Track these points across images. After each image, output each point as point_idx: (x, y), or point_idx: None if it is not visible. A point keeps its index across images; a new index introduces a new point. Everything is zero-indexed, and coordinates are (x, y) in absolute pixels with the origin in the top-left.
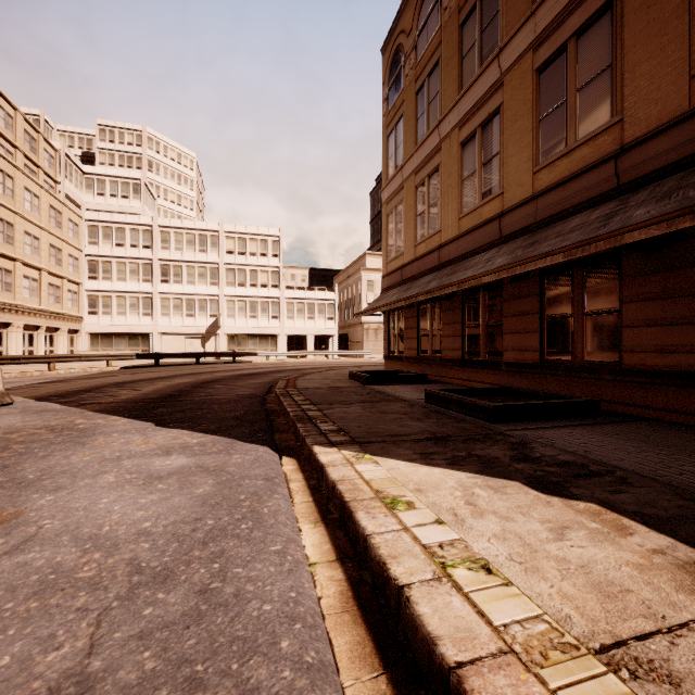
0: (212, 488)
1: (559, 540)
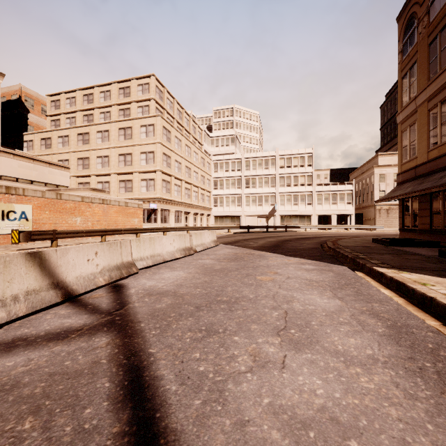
0: (334, 274)
1: None
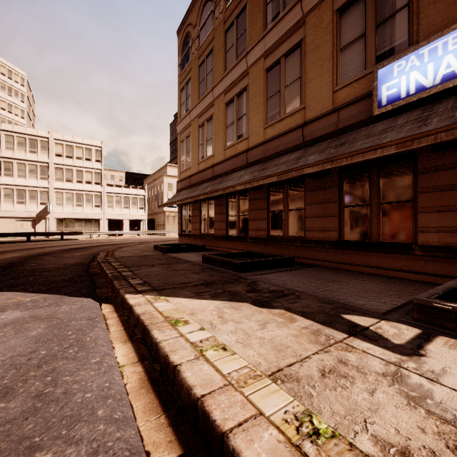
0: (44, 330)
1: (263, 329)
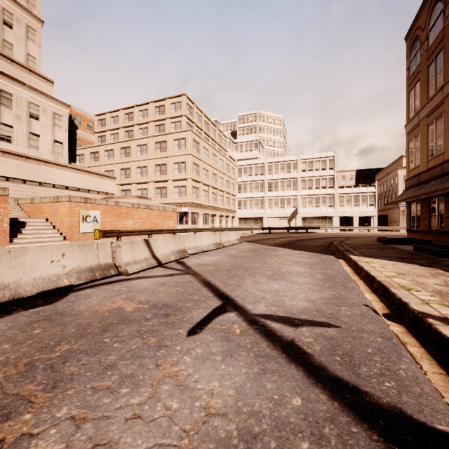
0: (319, 259)
1: (410, 269)
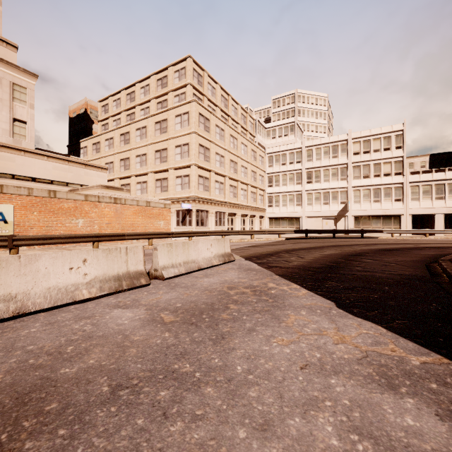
0: None
1: None
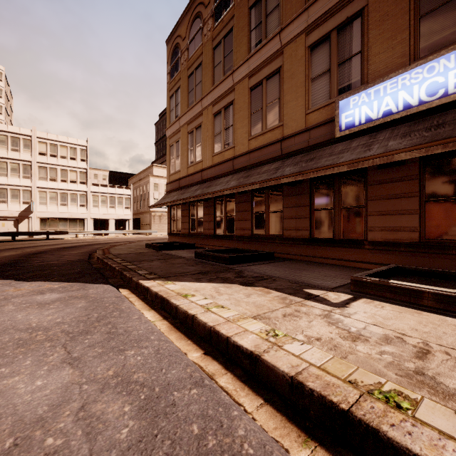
0: (86, 303)
1: (248, 297)
